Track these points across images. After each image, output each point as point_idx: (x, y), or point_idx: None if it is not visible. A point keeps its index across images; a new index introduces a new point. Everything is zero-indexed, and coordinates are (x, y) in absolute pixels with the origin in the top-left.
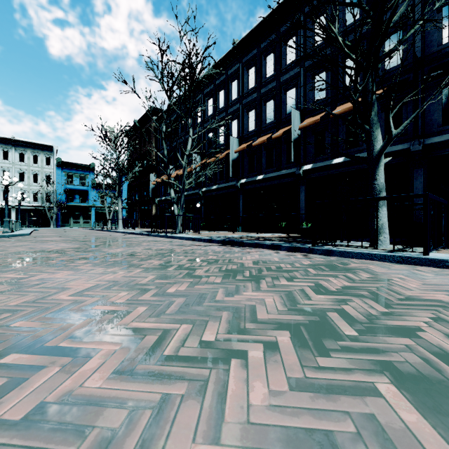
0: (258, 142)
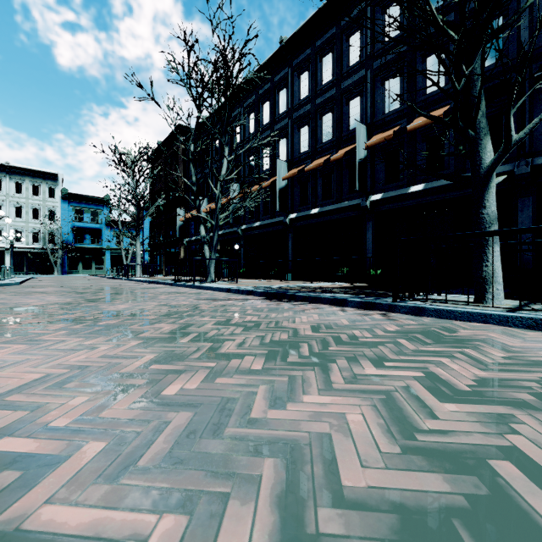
0: (312, 166)
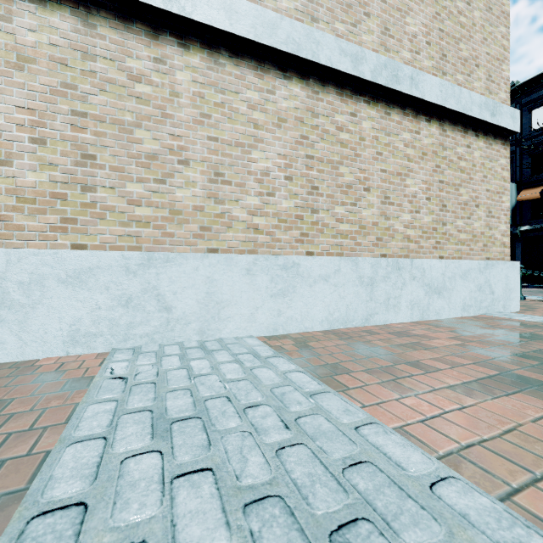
0: None
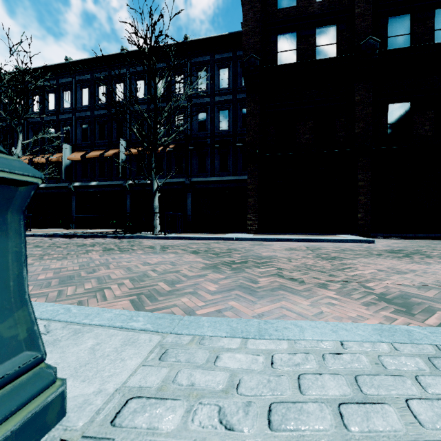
0: (92, 155)
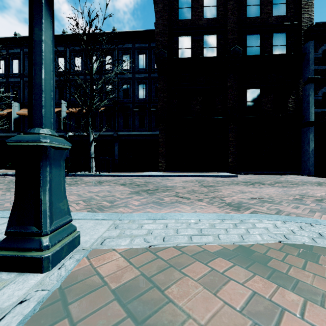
0: None
